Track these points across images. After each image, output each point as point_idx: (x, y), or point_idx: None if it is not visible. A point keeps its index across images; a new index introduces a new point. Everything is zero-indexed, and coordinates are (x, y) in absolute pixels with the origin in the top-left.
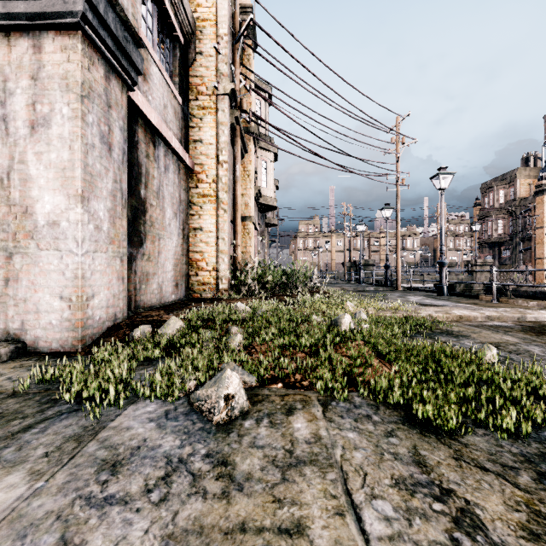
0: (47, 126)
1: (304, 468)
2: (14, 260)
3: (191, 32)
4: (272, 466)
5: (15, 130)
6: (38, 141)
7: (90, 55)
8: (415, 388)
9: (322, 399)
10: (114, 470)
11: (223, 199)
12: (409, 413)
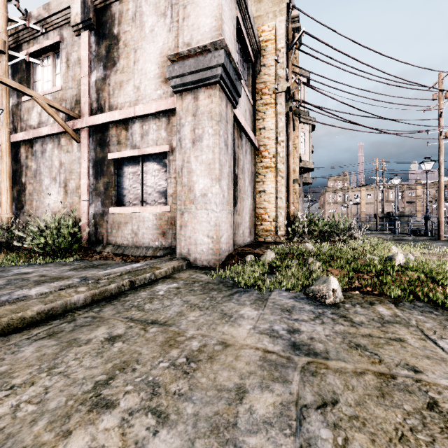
0: (201, 141)
1: (393, 324)
2: (184, 216)
3: (258, 53)
4: (373, 321)
5: (185, 145)
6: (196, 149)
7: (221, 96)
8: None
9: (392, 301)
10: (289, 312)
11: (281, 168)
12: None
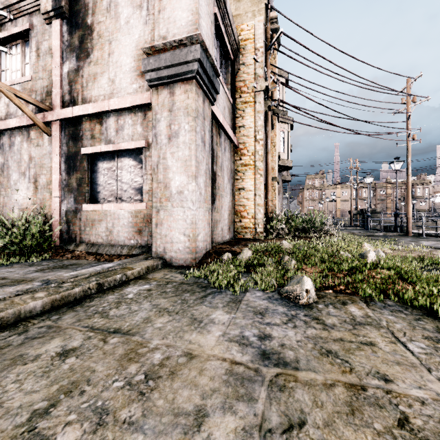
0: (177, 137)
1: (365, 326)
2: (160, 213)
3: (237, 51)
4: (345, 323)
5: (161, 141)
6: (172, 146)
7: (198, 92)
8: (435, 298)
9: (364, 300)
10: (262, 315)
11: (260, 166)
12: (431, 312)
